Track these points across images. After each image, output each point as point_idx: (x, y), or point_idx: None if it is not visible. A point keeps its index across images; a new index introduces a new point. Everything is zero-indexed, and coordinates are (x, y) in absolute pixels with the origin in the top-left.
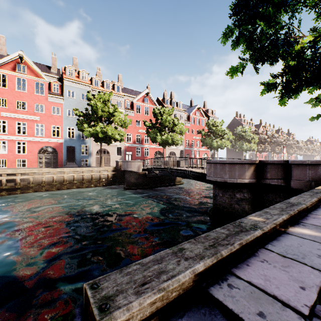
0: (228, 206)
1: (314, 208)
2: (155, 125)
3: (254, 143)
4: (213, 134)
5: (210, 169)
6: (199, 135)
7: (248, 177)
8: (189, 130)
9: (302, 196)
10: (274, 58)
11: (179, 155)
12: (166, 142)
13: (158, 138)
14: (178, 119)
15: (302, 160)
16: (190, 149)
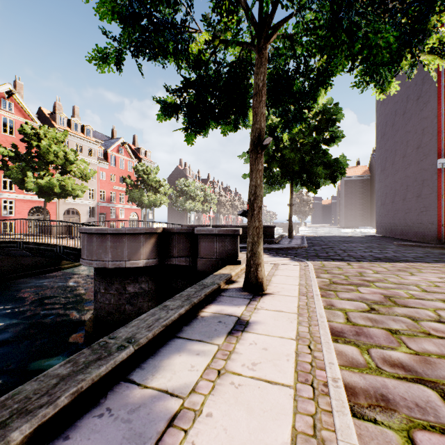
0: (115, 309)
1: (161, 343)
2: (27, 156)
3: (199, 201)
4: (144, 184)
5: (83, 244)
6: (125, 184)
7: (144, 256)
8: (107, 175)
9: (169, 304)
10: (159, 51)
11: (88, 214)
12: (50, 190)
13: (30, 181)
14: (77, 153)
15: (210, 228)
16: (108, 206)
